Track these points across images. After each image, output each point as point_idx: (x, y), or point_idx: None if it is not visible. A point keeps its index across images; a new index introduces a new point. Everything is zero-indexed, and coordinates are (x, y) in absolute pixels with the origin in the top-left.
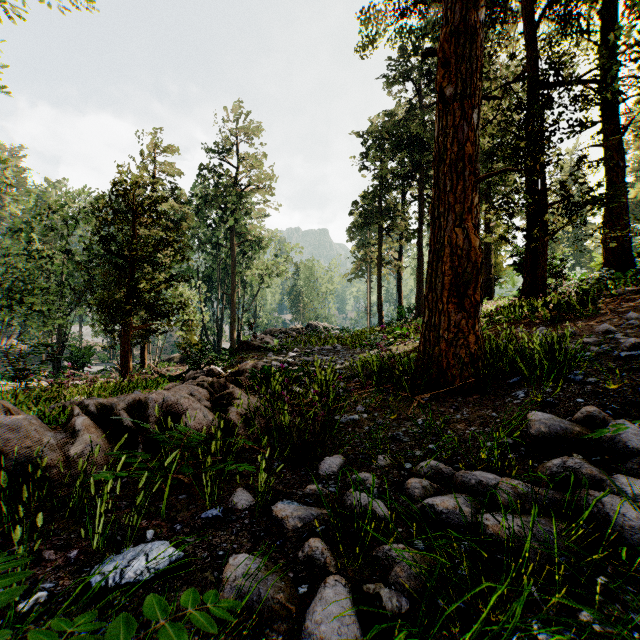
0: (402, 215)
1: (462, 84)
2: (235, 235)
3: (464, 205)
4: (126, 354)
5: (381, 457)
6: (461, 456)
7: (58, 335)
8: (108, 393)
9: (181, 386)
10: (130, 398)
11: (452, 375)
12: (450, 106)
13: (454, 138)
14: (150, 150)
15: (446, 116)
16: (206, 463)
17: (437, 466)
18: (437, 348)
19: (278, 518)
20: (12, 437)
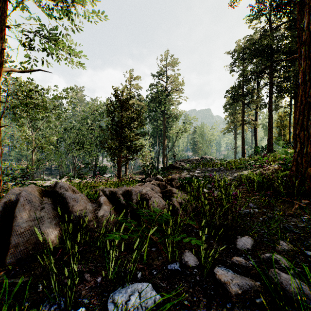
0: (257, 95)
1: None
2: (165, 114)
3: None
4: (119, 169)
5: (283, 243)
6: None
7: (95, 161)
8: (113, 186)
9: (146, 184)
10: (123, 189)
11: None
12: None
13: None
14: (128, 79)
15: None
16: (167, 232)
17: None
18: (309, 169)
19: (221, 281)
20: (74, 204)
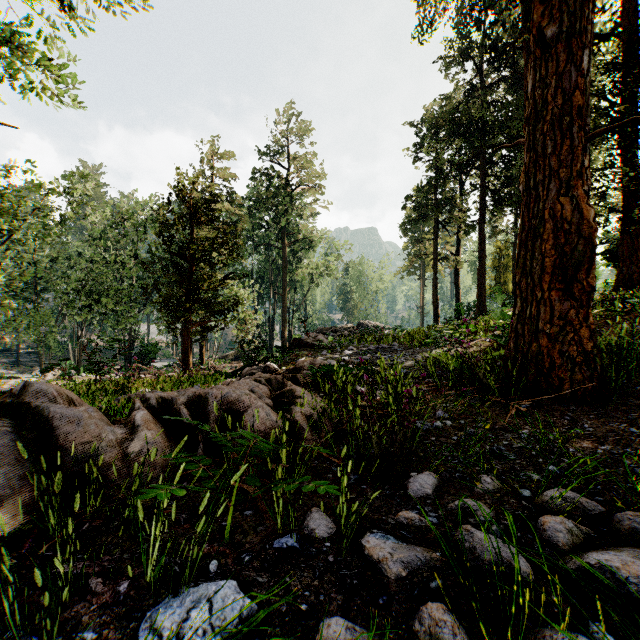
0: (460, 207)
1: (569, 20)
2: (286, 235)
3: (572, 169)
4: (187, 350)
5: (486, 478)
6: (601, 485)
7: (129, 333)
8: (170, 387)
9: (241, 381)
10: (190, 392)
11: (559, 377)
12: (552, 50)
13: (557, 88)
14: (208, 157)
15: (546, 63)
16: (276, 475)
17: (573, 498)
18: (535, 344)
19: (373, 559)
20: (71, 430)
